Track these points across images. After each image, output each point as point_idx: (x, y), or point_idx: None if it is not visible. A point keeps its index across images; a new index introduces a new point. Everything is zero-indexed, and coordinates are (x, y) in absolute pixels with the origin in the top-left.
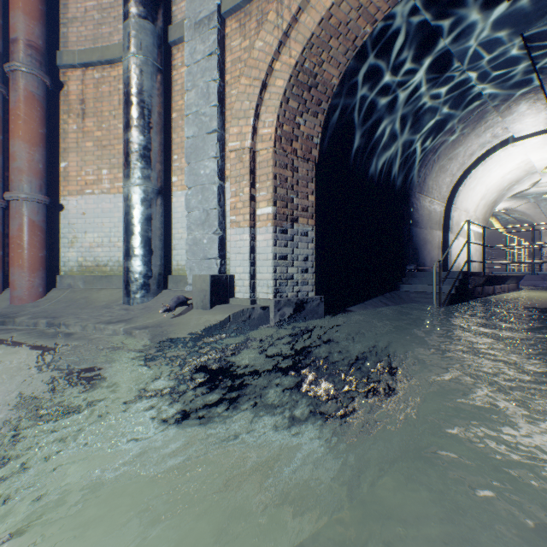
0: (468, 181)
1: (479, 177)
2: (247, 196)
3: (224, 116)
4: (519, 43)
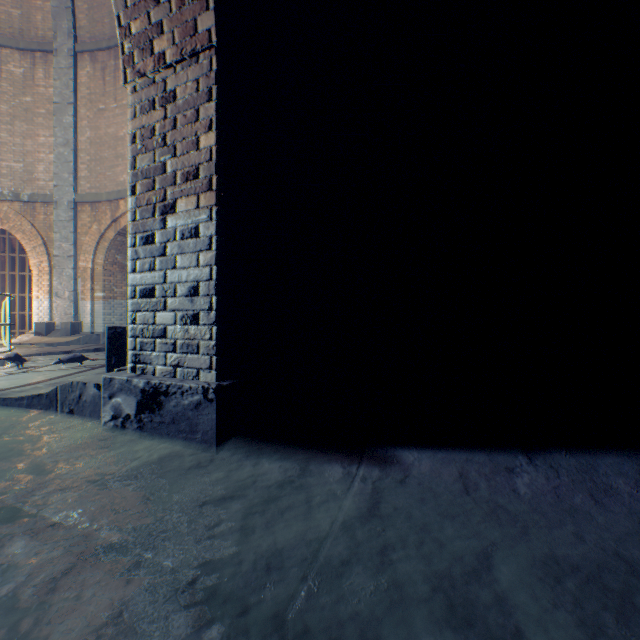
0: None
1: None
2: None
3: None
4: None
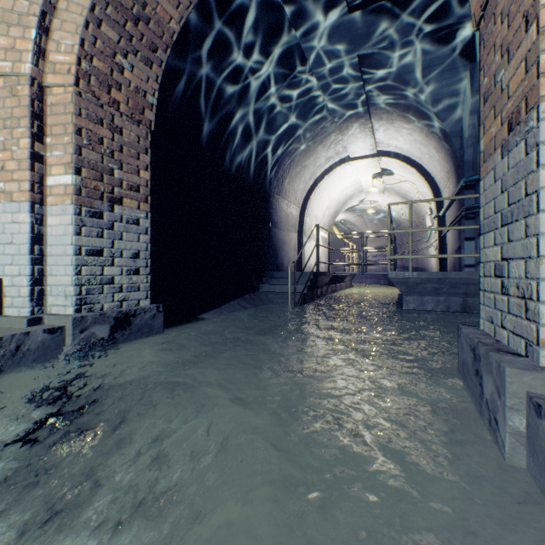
0: (318, 191)
1: (326, 188)
2: (26, 152)
3: None
4: (356, 64)
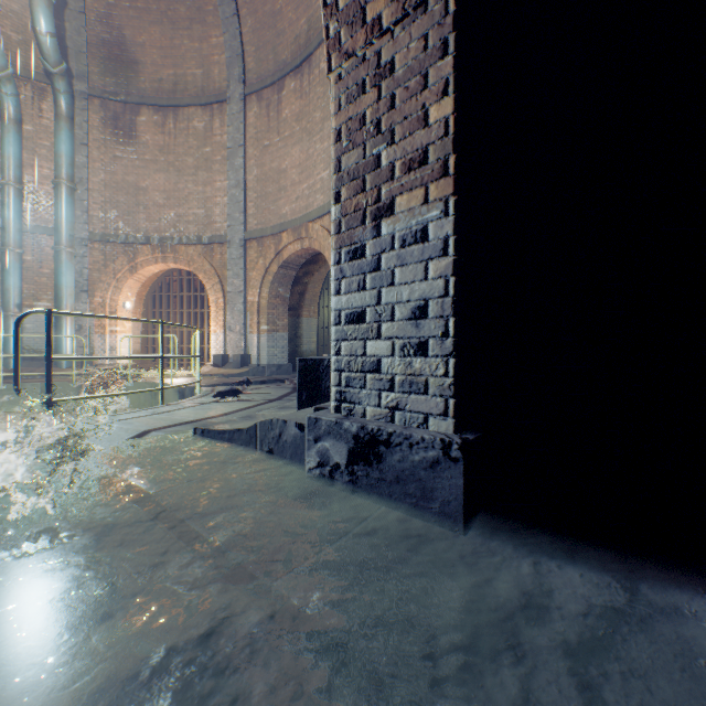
0: None
1: None
2: None
3: None
4: None
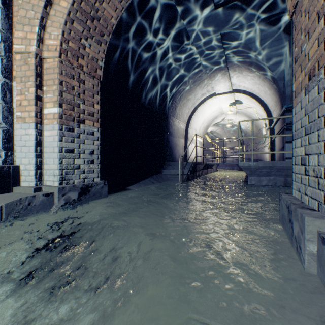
0: (196, 114)
1: (201, 112)
2: (33, 95)
3: (11, 21)
4: (219, 38)
